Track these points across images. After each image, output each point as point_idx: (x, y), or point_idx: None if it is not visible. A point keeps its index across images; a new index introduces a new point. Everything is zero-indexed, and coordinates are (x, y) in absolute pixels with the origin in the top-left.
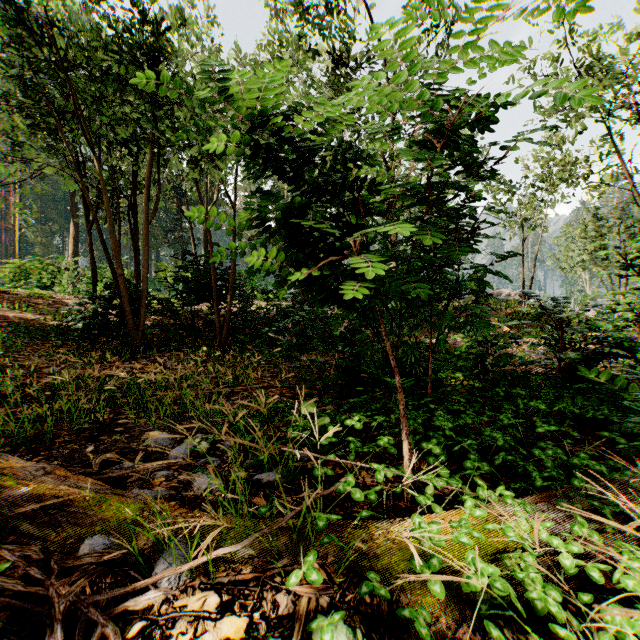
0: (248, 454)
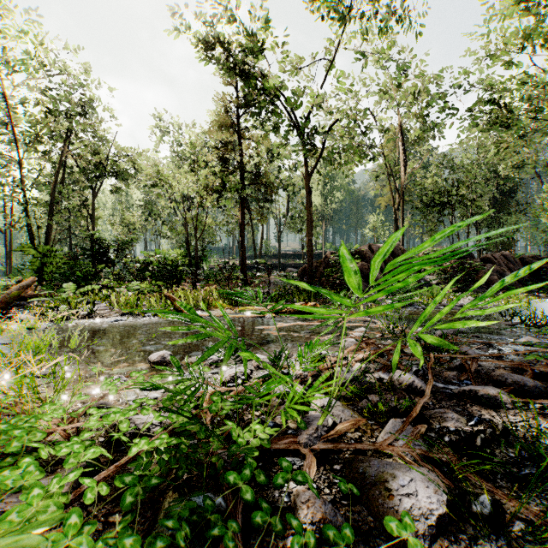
0: None
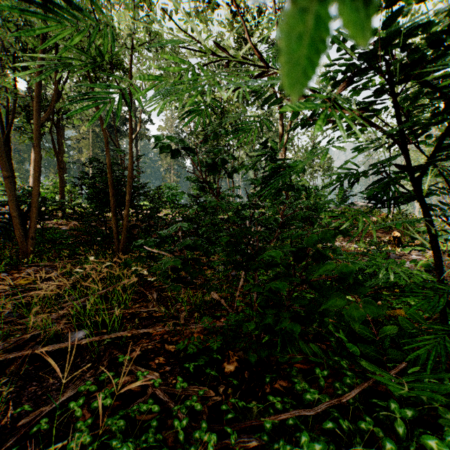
0: None
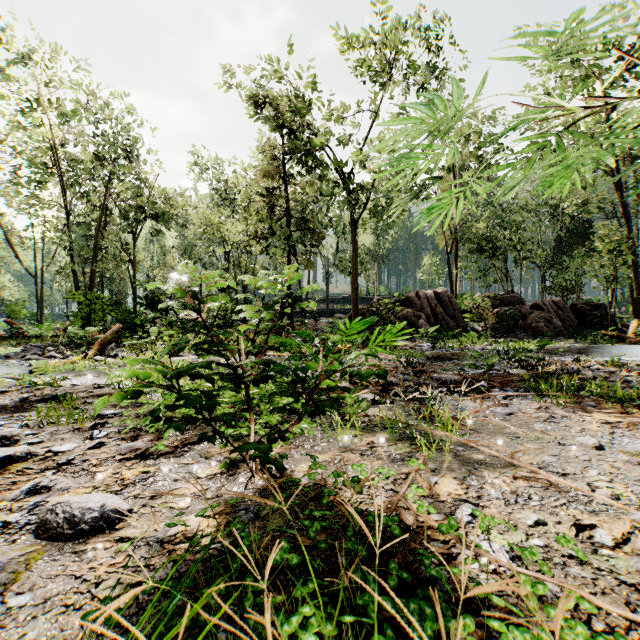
0: None
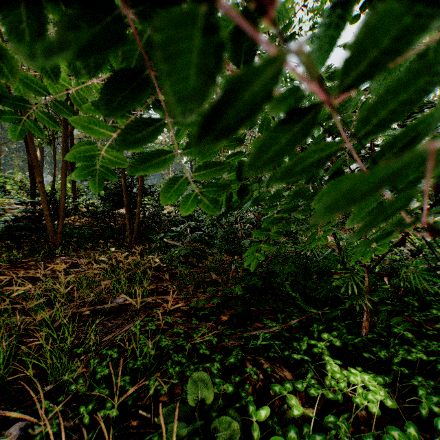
0: None
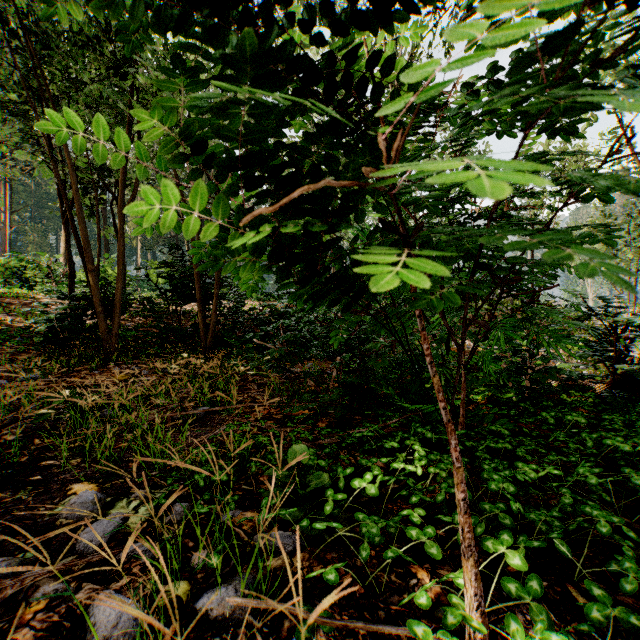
0: (204, 532)
